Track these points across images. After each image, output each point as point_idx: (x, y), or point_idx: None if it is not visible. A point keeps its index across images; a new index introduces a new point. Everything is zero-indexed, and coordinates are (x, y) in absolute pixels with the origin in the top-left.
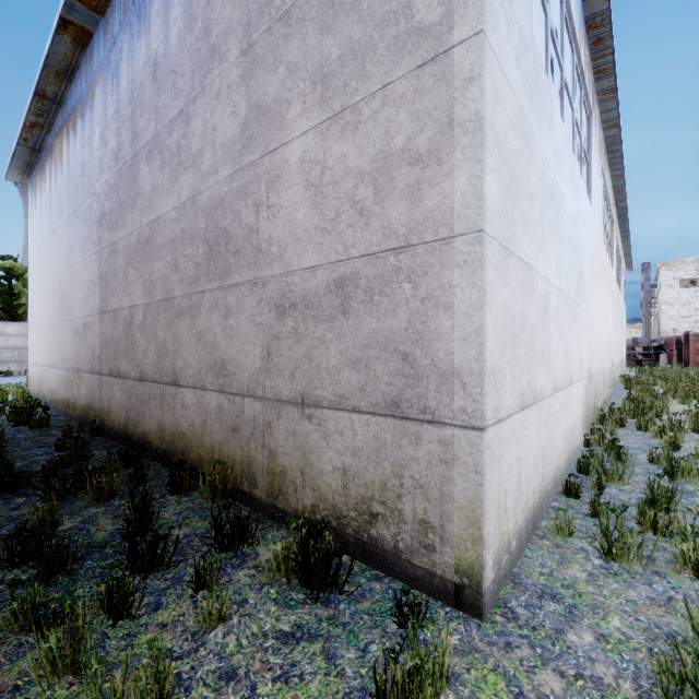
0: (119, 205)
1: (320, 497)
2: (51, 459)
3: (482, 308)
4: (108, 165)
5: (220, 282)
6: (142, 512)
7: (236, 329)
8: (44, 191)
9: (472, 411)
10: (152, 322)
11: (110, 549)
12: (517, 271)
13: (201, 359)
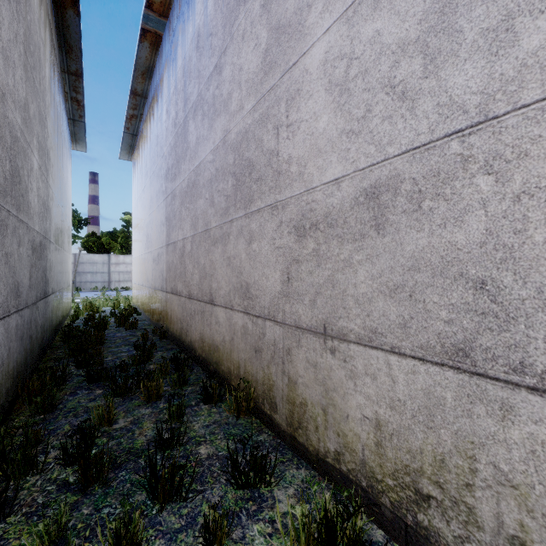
0: (176, 160)
1: (345, 445)
2: (130, 356)
3: None
4: (170, 131)
5: (244, 210)
6: (177, 420)
7: (258, 253)
8: (139, 163)
9: None
10: (196, 251)
11: (143, 460)
12: None
13: (230, 282)
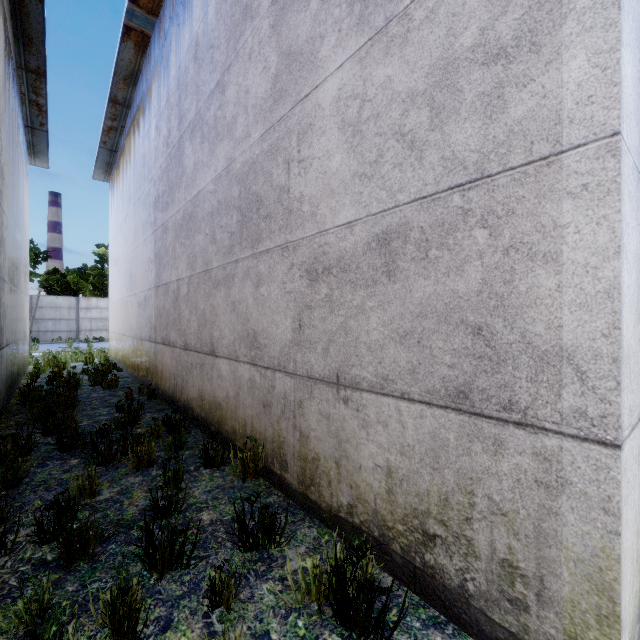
0: (169, 187)
1: (358, 497)
2: (111, 419)
3: (618, 255)
4: (161, 152)
5: (251, 249)
6: (174, 487)
7: (267, 298)
8: (119, 185)
9: (597, 415)
10: (194, 294)
11: (136, 531)
12: None
13: (235, 330)
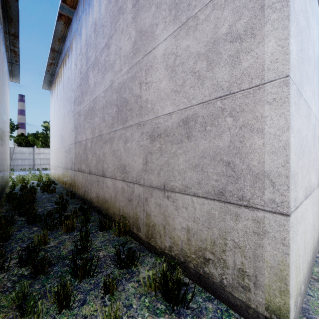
0: (81, 93)
1: (174, 243)
2: (52, 208)
3: (288, 130)
4: (77, 76)
5: (123, 125)
6: (85, 240)
7: (130, 149)
8: (55, 92)
9: (280, 201)
10: (94, 146)
11: (67, 261)
12: (303, 107)
13: (114, 164)
